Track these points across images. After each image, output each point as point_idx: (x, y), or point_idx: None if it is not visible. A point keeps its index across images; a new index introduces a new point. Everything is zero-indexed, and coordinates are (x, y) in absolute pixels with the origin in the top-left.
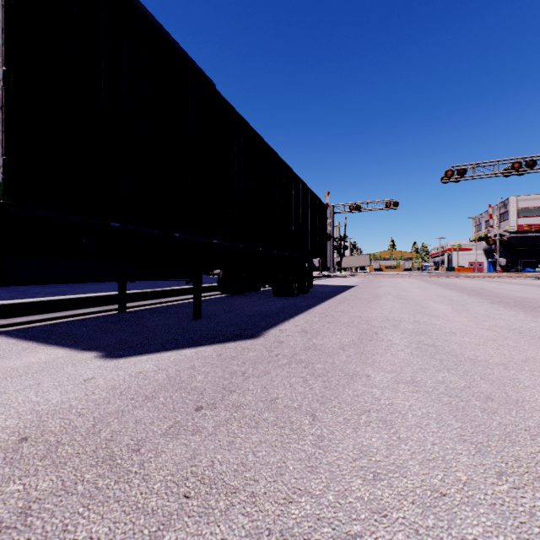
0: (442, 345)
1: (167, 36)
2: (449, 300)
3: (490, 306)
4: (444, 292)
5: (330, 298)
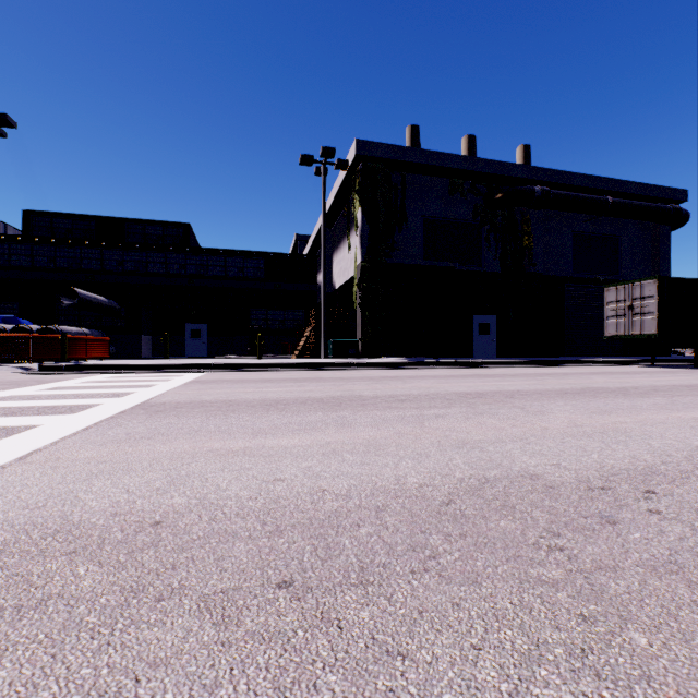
0: None
1: (644, 187)
2: None
3: None
4: None
5: None
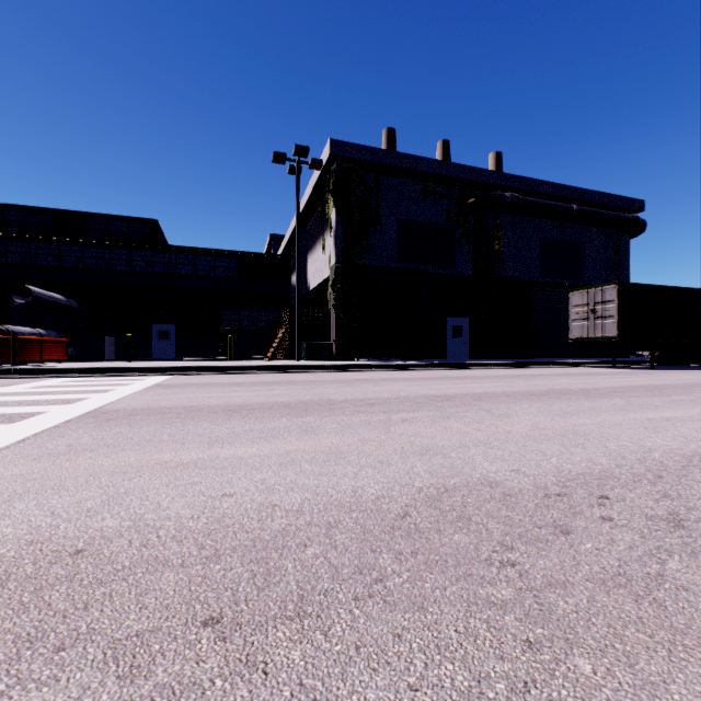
0: None
1: (606, 196)
2: None
3: None
4: None
5: None
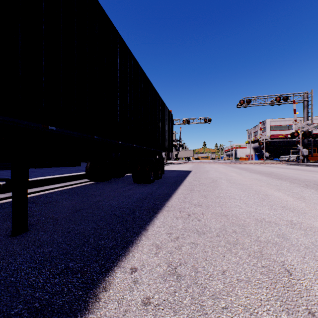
0: None
1: None
2: (271, 185)
3: (312, 191)
4: (254, 176)
5: (180, 184)
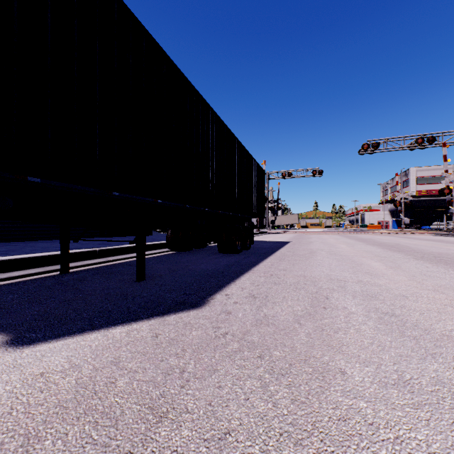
0: (403, 314)
1: None
2: (377, 256)
3: (417, 262)
4: (368, 247)
5: (270, 254)
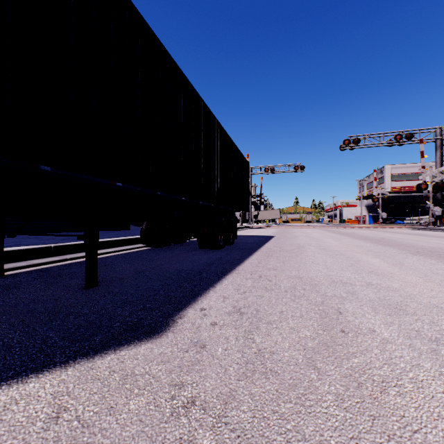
0: None
1: None
2: (371, 251)
3: (418, 258)
4: (356, 242)
5: (256, 250)
